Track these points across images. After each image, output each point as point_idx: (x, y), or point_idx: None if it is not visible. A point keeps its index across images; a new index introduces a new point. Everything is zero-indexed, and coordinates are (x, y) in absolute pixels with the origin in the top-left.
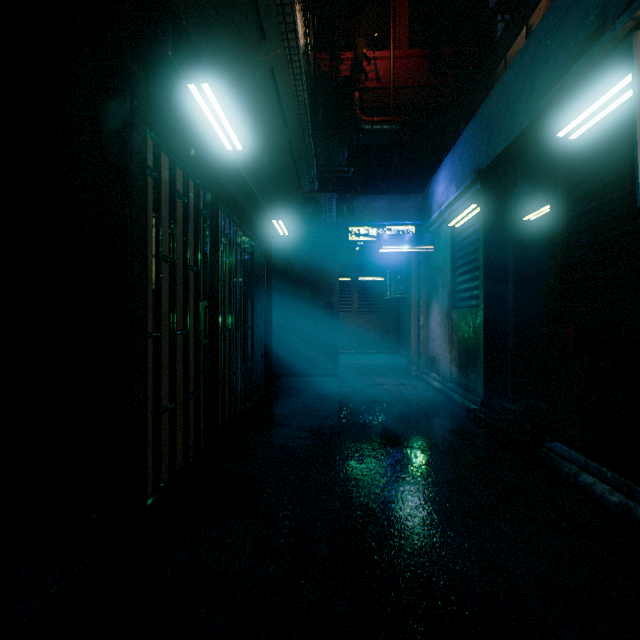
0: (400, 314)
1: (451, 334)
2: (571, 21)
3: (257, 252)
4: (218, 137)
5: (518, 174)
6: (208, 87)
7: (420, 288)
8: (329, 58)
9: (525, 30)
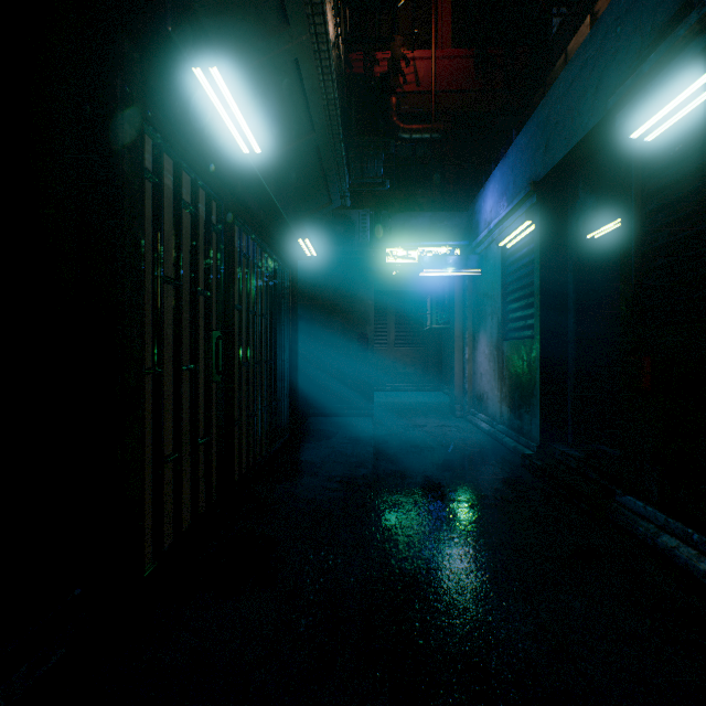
0: (442, 346)
1: (501, 369)
2: (647, 2)
3: (281, 275)
4: (232, 137)
5: (580, 185)
6: (217, 72)
7: (465, 317)
8: (363, 58)
9: (590, 18)
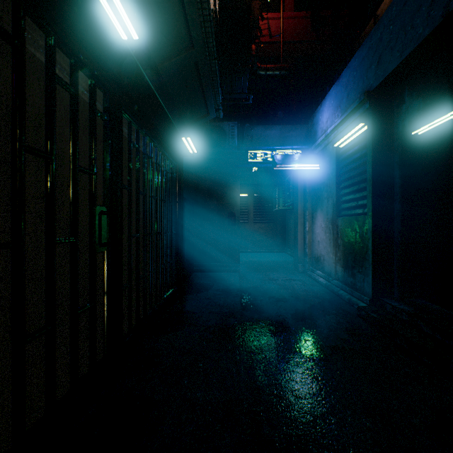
0: (286, 222)
1: (336, 238)
2: None
3: (169, 167)
4: (107, 16)
5: (406, 92)
6: None
7: (306, 200)
8: None
9: None
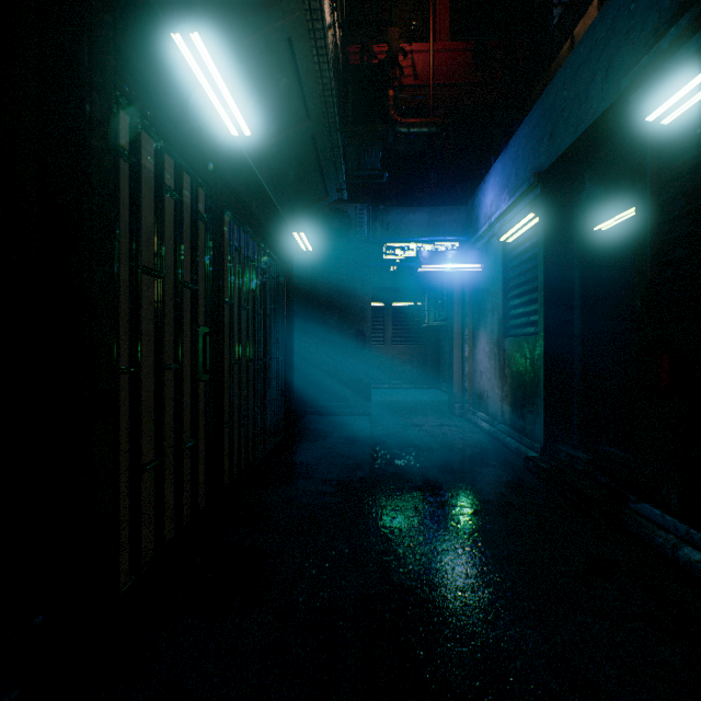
0: (439, 344)
1: (503, 367)
2: None
3: (275, 270)
4: (219, 116)
5: (587, 176)
6: (199, 39)
7: (465, 314)
8: (360, 51)
9: None
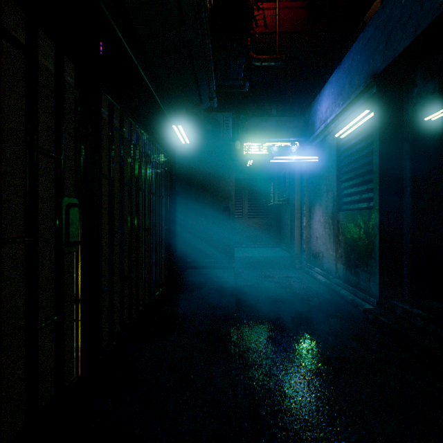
0: (280, 217)
1: (337, 234)
2: None
3: (159, 158)
4: None
5: (418, 74)
6: None
7: (303, 194)
8: None
9: None
